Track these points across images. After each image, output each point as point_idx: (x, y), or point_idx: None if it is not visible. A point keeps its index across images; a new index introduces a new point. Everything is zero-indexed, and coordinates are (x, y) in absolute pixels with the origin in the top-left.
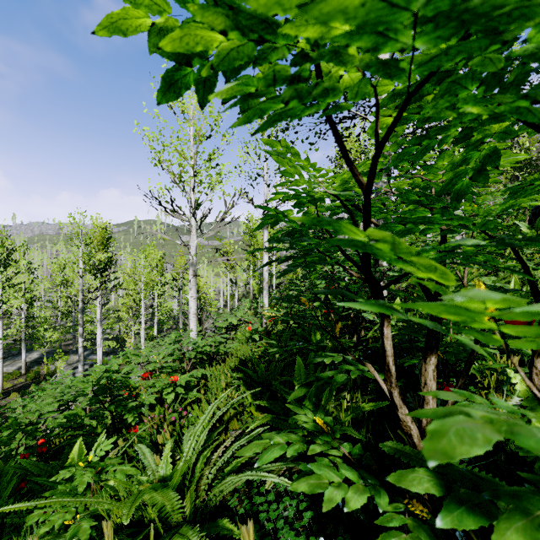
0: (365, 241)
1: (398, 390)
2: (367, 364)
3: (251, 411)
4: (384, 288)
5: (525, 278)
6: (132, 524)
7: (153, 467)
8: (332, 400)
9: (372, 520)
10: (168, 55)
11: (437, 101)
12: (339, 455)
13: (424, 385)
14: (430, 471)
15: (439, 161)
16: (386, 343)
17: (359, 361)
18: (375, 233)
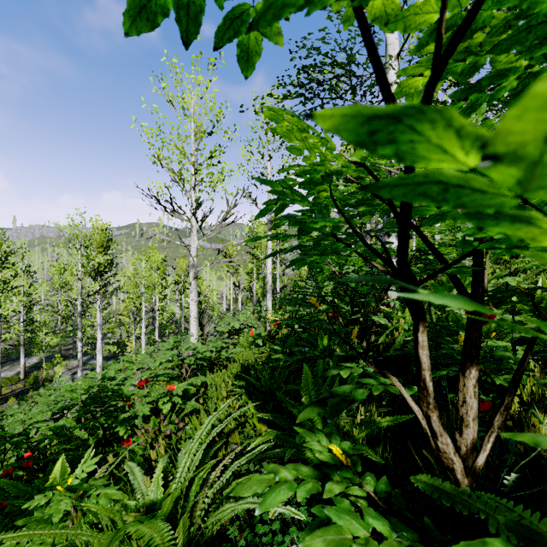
0: (456, 175)
1: (437, 413)
2: (391, 376)
3: (253, 422)
4: (421, 282)
5: None
6: None
7: (142, 489)
8: (343, 413)
9: None
10: None
11: None
12: (363, 495)
13: (463, 403)
14: (511, 545)
15: None
16: (421, 354)
17: (381, 373)
18: (517, 126)
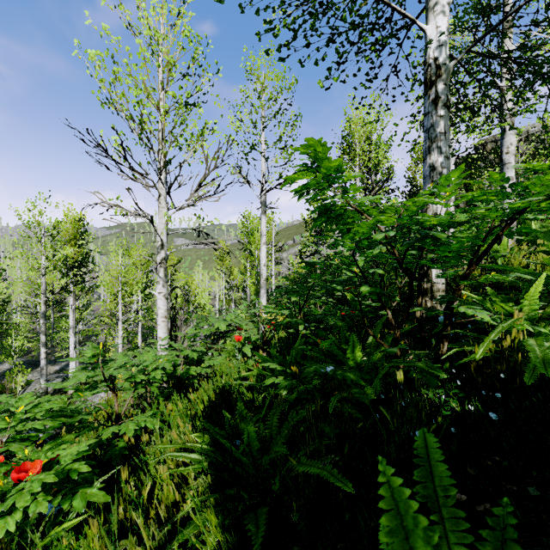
0: None
1: None
2: None
3: (220, 549)
4: None
5: None
6: None
7: None
8: None
9: None
10: None
11: None
12: None
13: None
14: None
15: None
16: None
17: None
18: None
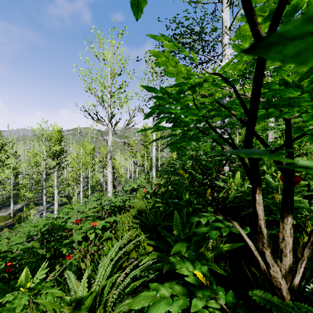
0: None
1: (270, 249)
2: (233, 222)
3: (144, 245)
4: (260, 159)
5: None
6: None
7: (75, 288)
8: None
9: None
10: None
11: None
12: (218, 307)
13: (282, 240)
14: None
15: None
16: (258, 208)
17: (226, 220)
18: None
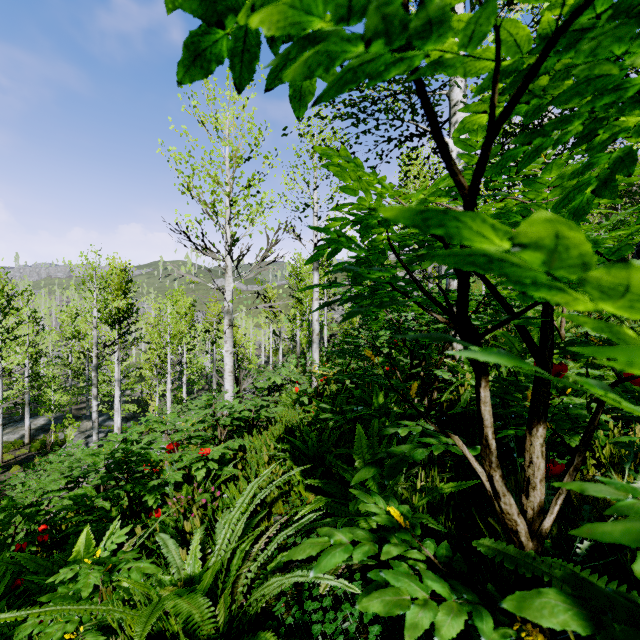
0: (496, 253)
1: (500, 472)
2: (453, 435)
3: (299, 491)
4: (483, 335)
5: (637, 327)
6: (151, 637)
7: (178, 563)
8: (401, 479)
9: (459, 637)
10: (191, 8)
11: (600, 41)
12: (422, 558)
13: (529, 463)
14: (564, 594)
15: (545, 174)
16: (483, 410)
17: (442, 432)
18: (532, 229)
